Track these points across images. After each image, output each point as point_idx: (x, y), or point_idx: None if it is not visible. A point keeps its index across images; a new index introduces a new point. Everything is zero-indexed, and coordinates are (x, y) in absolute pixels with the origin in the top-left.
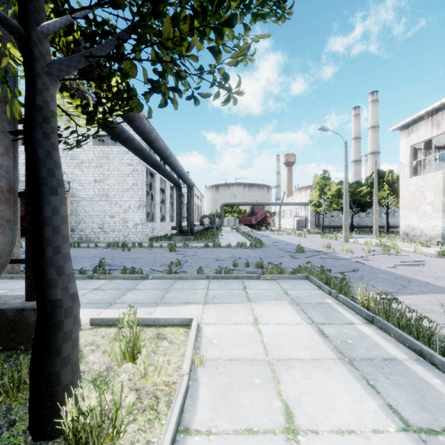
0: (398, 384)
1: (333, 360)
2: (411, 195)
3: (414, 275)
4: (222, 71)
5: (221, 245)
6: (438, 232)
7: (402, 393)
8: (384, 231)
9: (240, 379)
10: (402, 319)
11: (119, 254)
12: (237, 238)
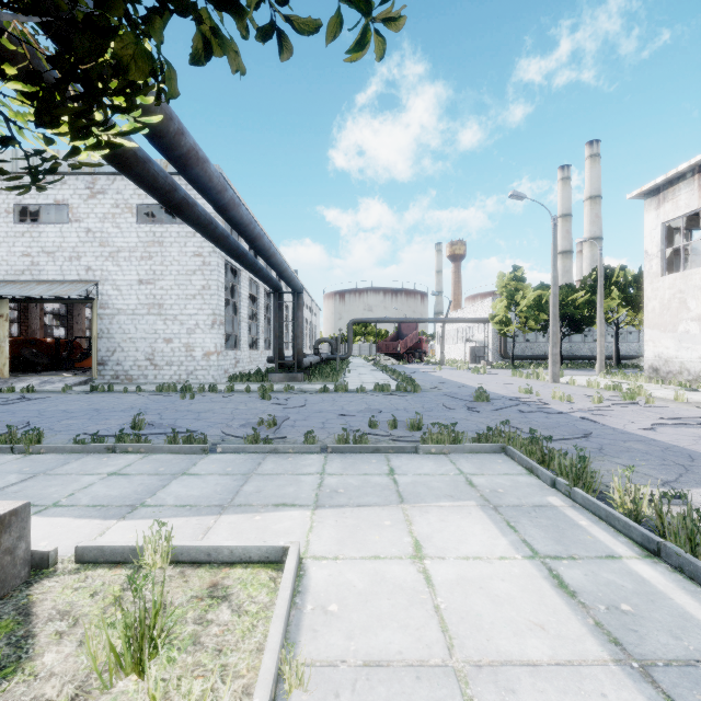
0: None
1: (604, 666)
2: (663, 305)
3: (695, 445)
4: None
5: (348, 389)
6: None
7: None
8: (611, 364)
9: None
10: None
11: (175, 405)
12: (374, 377)
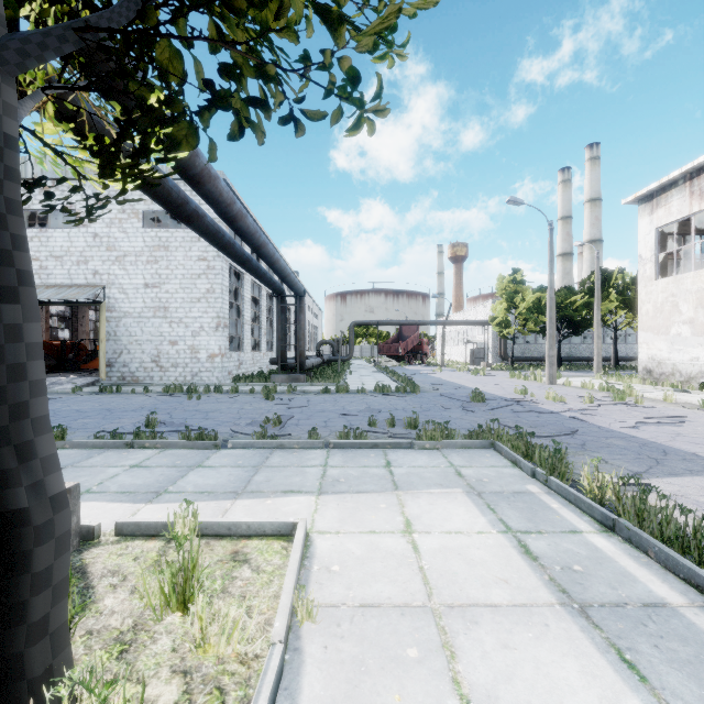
0: (679, 659)
1: (551, 607)
2: (656, 309)
3: (671, 441)
4: (346, 63)
5: (349, 390)
6: (701, 368)
7: (690, 681)
8: (610, 366)
9: (382, 650)
10: (669, 526)
11: (183, 405)
12: (375, 378)
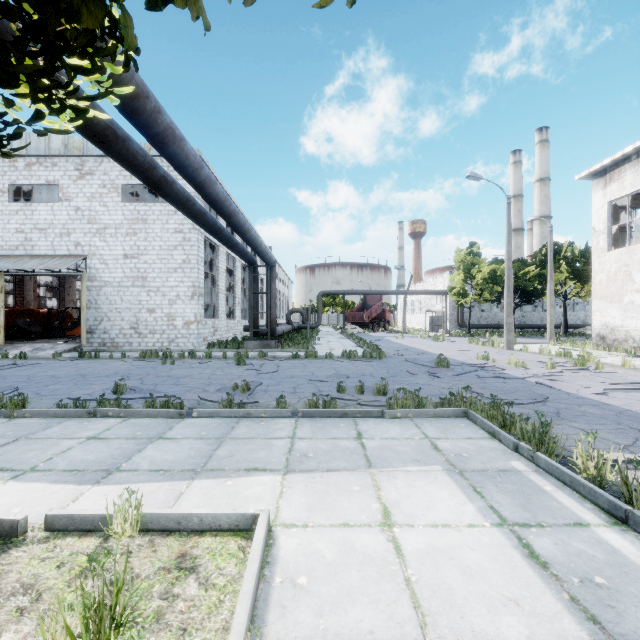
0: None
1: None
2: (609, 278)
3: None
4: None
5: (318, 355)
6: None
7: None
8: (559, 332)
9: None
10: None
11: (156, 370)
12: (342, 344)
